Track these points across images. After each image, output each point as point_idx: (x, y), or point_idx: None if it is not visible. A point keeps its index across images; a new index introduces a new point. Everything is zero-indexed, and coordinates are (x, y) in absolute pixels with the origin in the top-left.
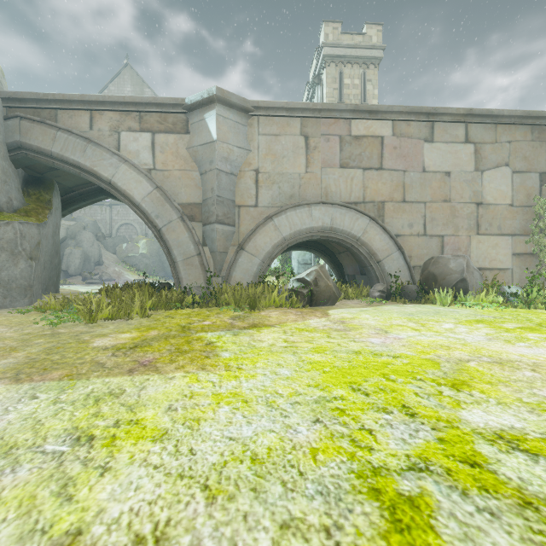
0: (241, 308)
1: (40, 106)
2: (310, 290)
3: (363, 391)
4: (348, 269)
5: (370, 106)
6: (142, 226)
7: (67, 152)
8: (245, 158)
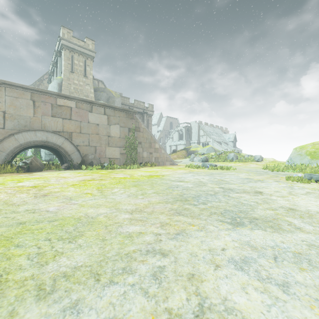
0: None
1: None
2: (28, 166)
3: (13, 180)
4: (64, 158)
5: (65, 95)
6: None
7: None
8: None
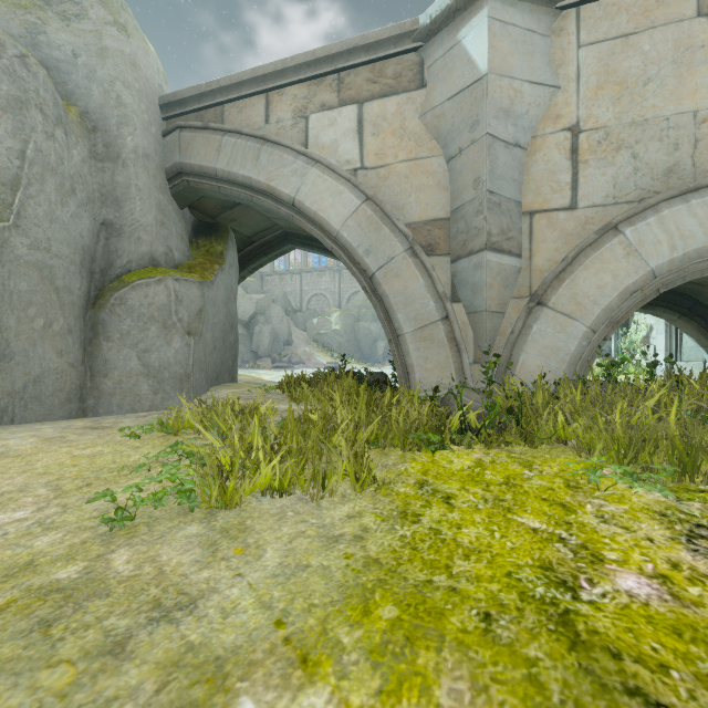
0: (663, 478)
1: (203, 104)
2: None
3: None
4: None
5: None
6: (334, 296)
7: (235, 165)
8: (545, 106)
